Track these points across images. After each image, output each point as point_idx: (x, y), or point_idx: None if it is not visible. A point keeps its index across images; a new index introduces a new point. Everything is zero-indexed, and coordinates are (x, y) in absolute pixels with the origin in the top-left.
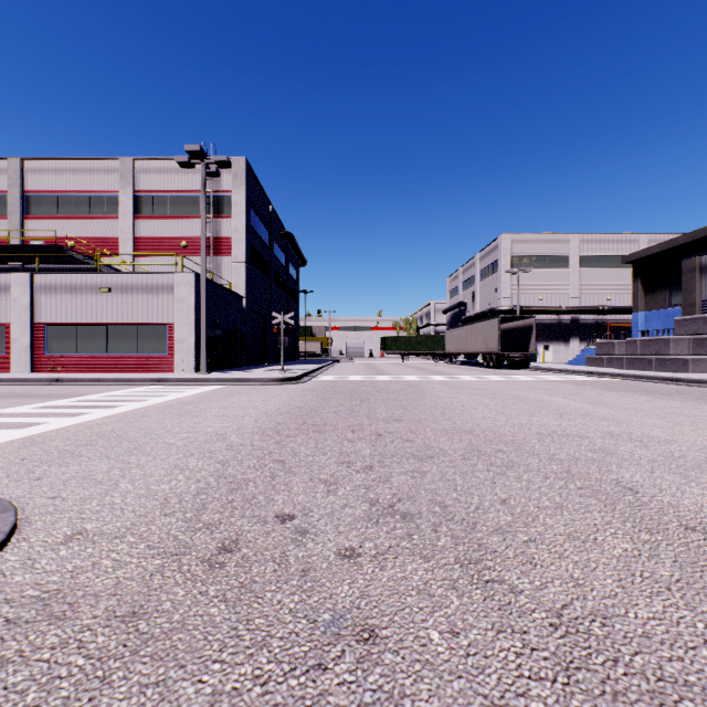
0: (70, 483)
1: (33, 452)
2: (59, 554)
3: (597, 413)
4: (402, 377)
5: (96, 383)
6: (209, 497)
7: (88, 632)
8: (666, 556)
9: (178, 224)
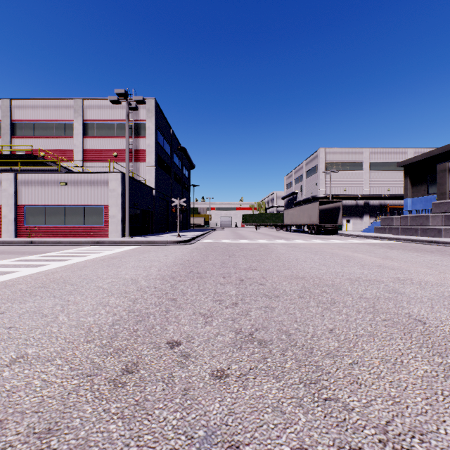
0: (24, 316)
1: (4, 292)
2: (2, 374)
3: (386, 265)
4: (256, 240)
5: (57, 244)
6: (120, 327)
7: (9, 449)
8: None
9: (111, 141)
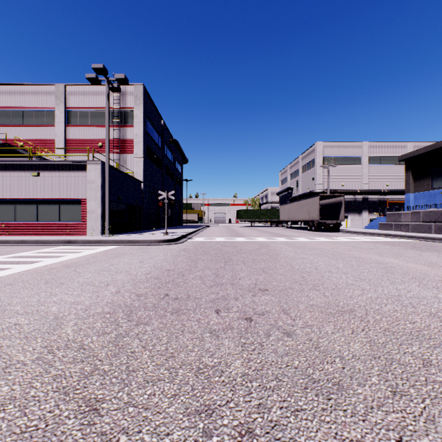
0: None
1: None
2: None
3: None
4: (254, 238)
5: (19, 244)
6: None
7: None
8: None
9: (96, 131)
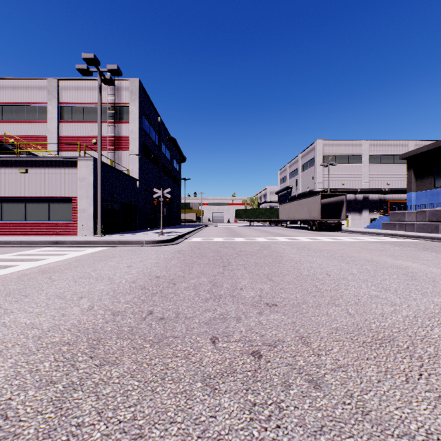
0: None
1: None
2: None
3: None
4: (254, 238)
5: (2, 245)
6: None
7: None
8: None
9: (90, 127)
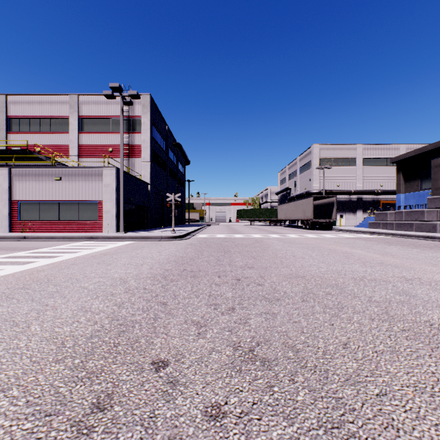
0: None
1: None
2: None
3: (388, 262)
4: (251, 235)
5: (50, 240)
6: (99, 340)
7: None
8: None
9: (107, 137)
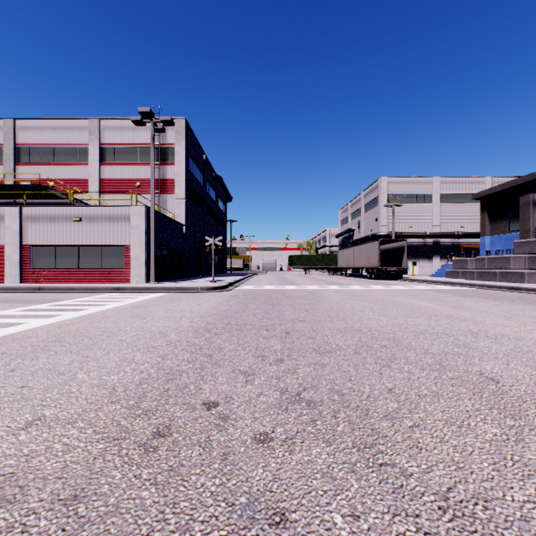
0: (37, 374)
1: (12, 347)
2: (18, 438)
3: (457, 315)
4: (305, 286)
5: (69, 291)
6: (149, 386)
7: (33, 516)
8: (530, 440)
9: (133, 169)
